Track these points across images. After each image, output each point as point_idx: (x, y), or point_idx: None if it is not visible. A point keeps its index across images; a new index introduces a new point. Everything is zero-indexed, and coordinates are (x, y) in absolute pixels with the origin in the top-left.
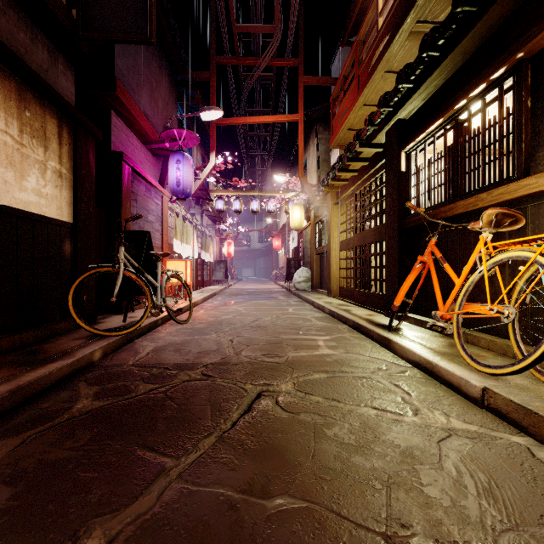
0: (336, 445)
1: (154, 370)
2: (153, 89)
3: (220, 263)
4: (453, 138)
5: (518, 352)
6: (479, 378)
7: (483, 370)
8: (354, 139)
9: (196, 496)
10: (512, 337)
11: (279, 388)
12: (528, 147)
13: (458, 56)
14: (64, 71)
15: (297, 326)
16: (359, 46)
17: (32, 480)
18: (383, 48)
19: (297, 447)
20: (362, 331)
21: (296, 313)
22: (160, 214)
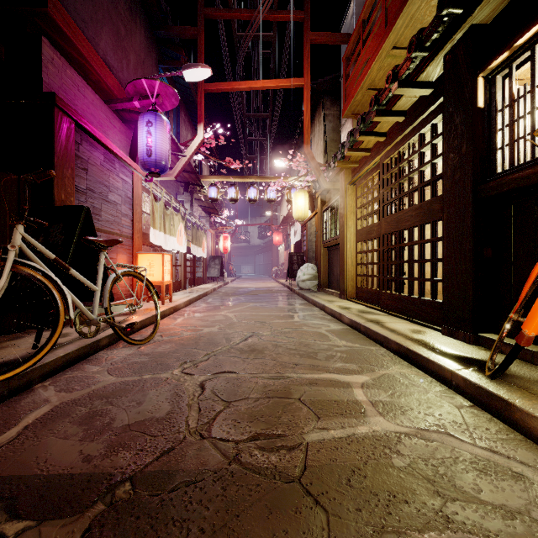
0: None
1: None
2: (120, 35)
3: (215, 259)
4: None
5: None
6: None
7: None
8: (386, 82)
9: None
10: None
11: None
12: None
13: None
14: None
15: (310, 350)
16: None
17: None
18: None
19: None
20: (420, 365)
21: (304, 323)
22: (129, 195)
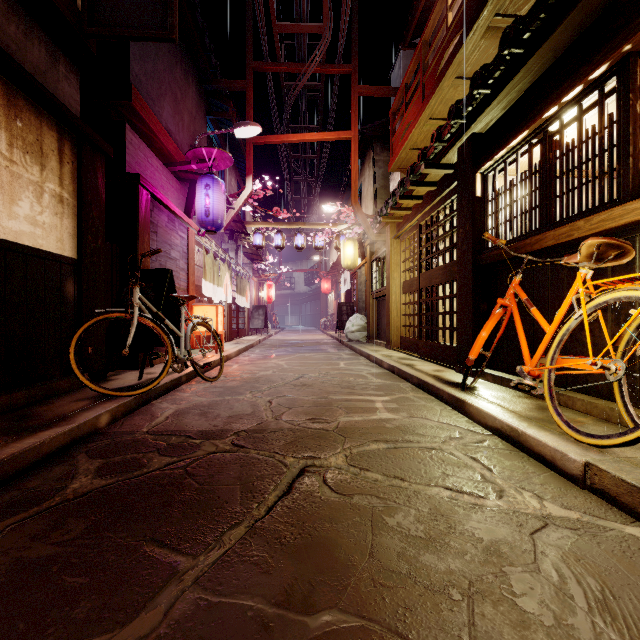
0: (400, 539)
1: (173, 438)
2: (177, 100)
3: (259, 310)
4: (541, 155)
5: (627, 417)
6: (579, 450)
7: (584, 440)
8: (418, 159)
9: (216, 611)
10: (618, 399)
11: (327, 463)
12: (637, 162)
13: (548, 53)
14: (66, 75)
15: (350, 384)
16: (424, 48)
17: (3, 588)
18: (454, 48)
19: (349, 541)
20: (429, 391)
21: (348, 368)
22: (185, 250)
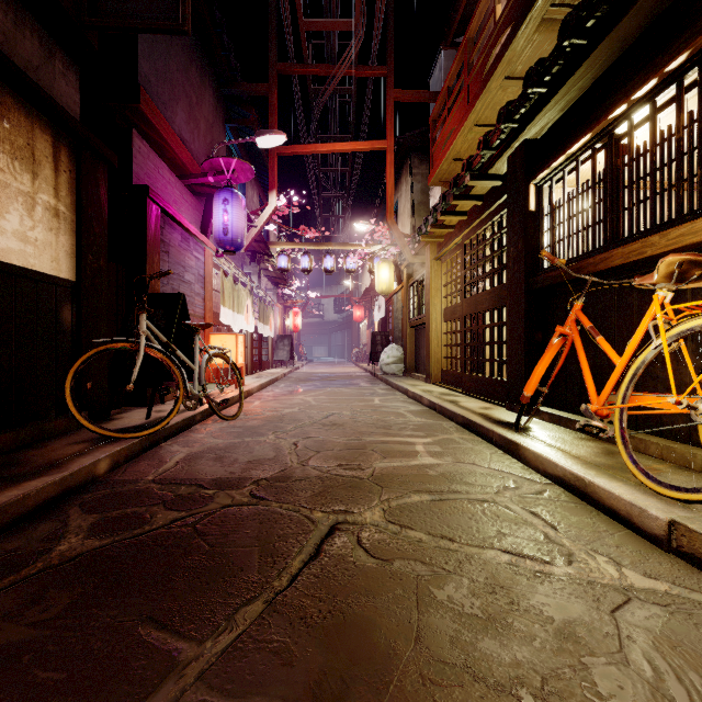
0: (452, 618)
1: (182, 488)
2: (192, 105)
3: (284, 339)
4: (605, 162)
5: None
6: (661, 506)
7: (667, 493)
8: (462, 170)
9: None
10: None
11: (361, 518)
12: None
13: (615, 43)
14: (64, 72)
15: (387, 424)
16: (468, 45)
17: None
18: (503, 44)
19: (390, 621)
20: (476, 431)
21: (384, 405)
22: (201, 273)
